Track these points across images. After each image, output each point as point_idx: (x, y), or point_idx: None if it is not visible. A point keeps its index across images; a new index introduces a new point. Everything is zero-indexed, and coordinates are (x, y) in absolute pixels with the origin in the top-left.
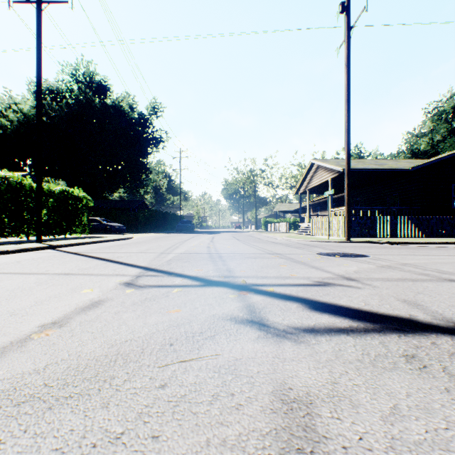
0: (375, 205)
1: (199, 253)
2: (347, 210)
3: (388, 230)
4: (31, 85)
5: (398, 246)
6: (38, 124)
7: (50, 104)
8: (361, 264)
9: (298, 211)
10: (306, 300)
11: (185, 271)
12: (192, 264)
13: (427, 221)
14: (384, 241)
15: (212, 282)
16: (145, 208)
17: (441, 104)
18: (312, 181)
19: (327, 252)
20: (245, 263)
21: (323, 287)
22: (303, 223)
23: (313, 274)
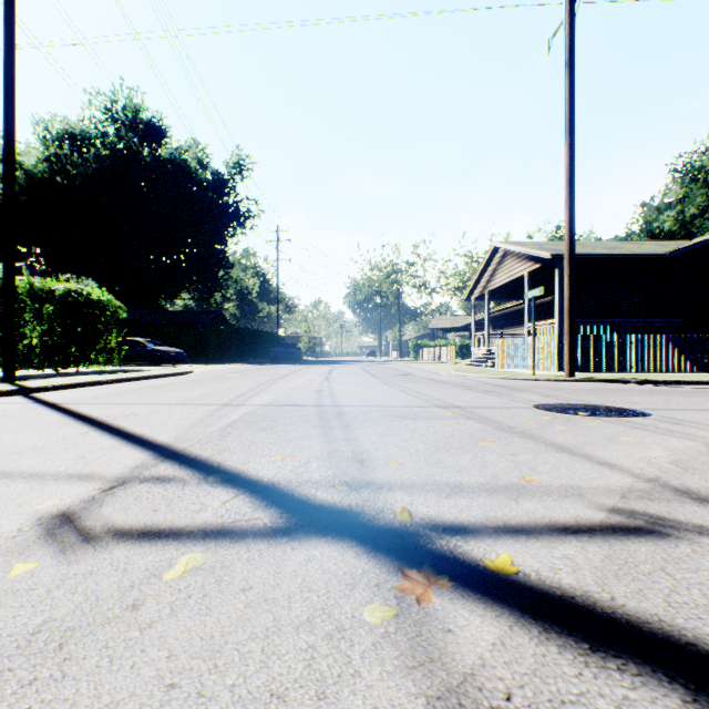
0: (599, 317)
1: (298, 405)
2: (569, 324)
3: (633, 359)
4: (39, 126)
5: (670, 388)
6: (6, 164)
7: (68, 156)
8: (659, 436)
9: (467, 328)
10: (686, 653)
11: (251, 463)
12: (275, 438)
13: (701, 343)
14: (638, 379)
15: (310, 513)
16: (223, 324)
17: (697, 158)
18: (495, 278)
19: (553, 404)
20: (395, 433)
21: (663, 545)
22: (480, 347)
23: (579, 473)
